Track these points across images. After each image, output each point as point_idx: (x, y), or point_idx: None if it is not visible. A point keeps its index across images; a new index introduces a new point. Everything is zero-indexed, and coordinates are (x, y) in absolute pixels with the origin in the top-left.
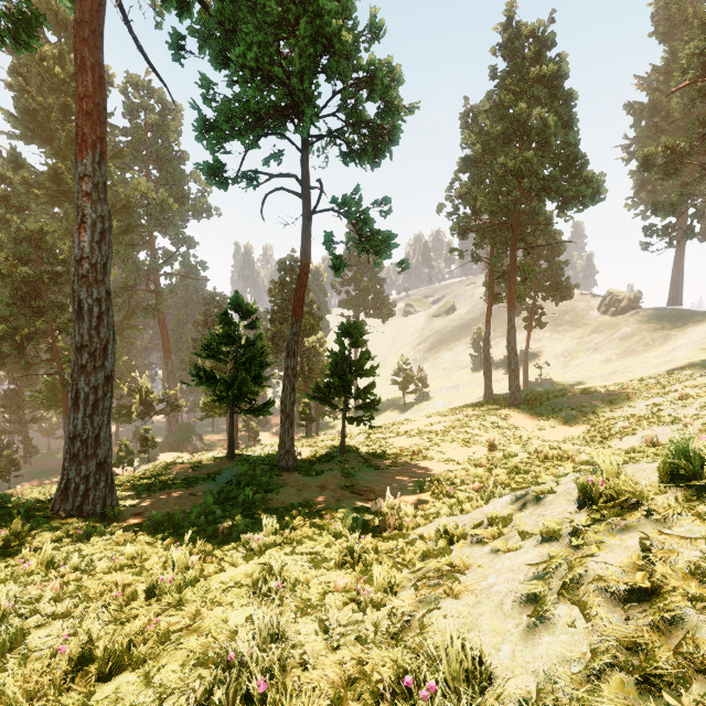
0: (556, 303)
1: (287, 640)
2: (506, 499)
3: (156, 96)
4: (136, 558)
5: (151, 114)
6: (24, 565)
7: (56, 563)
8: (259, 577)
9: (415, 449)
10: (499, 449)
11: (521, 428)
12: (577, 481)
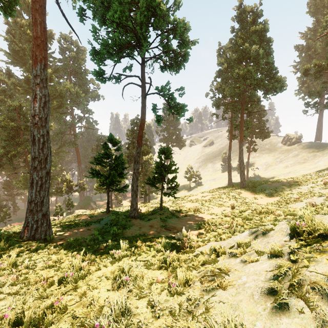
0: (262, 140)
1: (130, 312)
2: (246, 233)
3: (74, 44)
4: (57, 262)
5: (72, 52)
6: (1, 265)
7: (18, 264)
8: (117, 274)
9: (195, 208)
10: (236, 208)
11: (246, 198)
12: (289, 224)
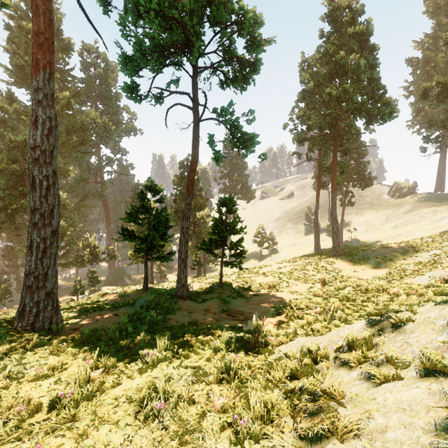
0: (362, 189)
1: None
2: (361, 324)
3: (101, 57)
4: (57, 367)
5: (98, 68)
6: None
7: None
8: (145, 395)
9: (270, 284)
10: (328, 284)
11: (342, 270)
12: None
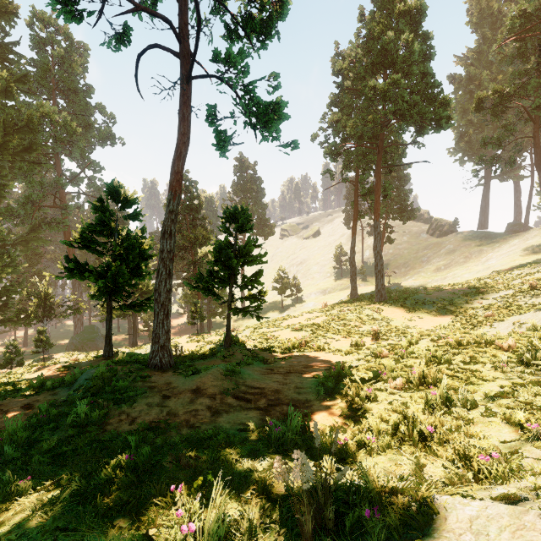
0: (403, 222)
1: None
2: None
3: (61, 32)
4: None
5: (57, 47)
6: None
7: None
8: None
9: (300, 341)
10: (382, 338)
11: (394, 319)
12: None
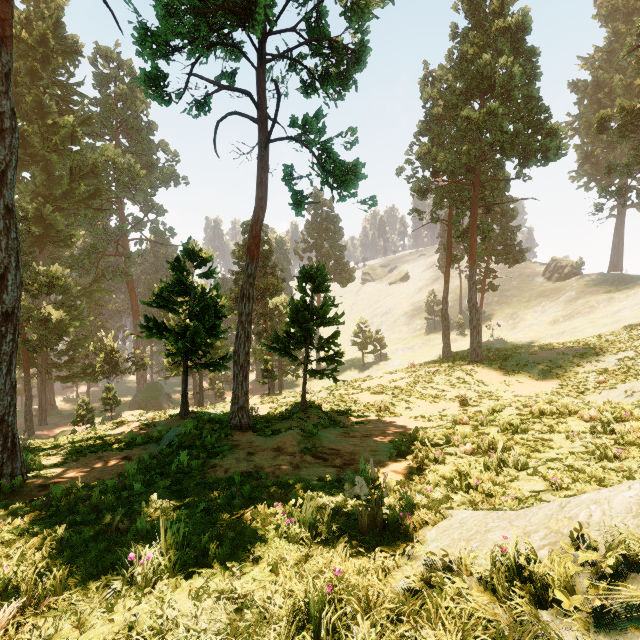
0: (509, 266)
1: None
2: (633, 495)
3: (124, 67)
4: None
5: (120, 84)
6: None
7: None
8: None
9: (380, 405)
10: (471, 404)
11: (488, 383)
12: None
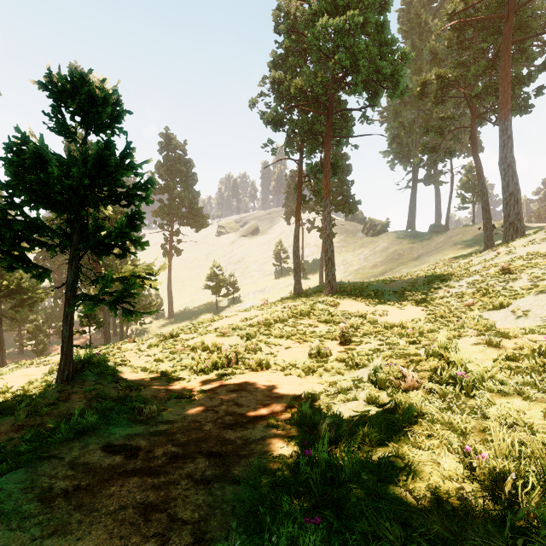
0: (346, 215)
1: None
2: None
3: None
4: None
5: None
6: None
7: None
8: None
9: (230, 352)
10: (353, 341)
11: (356, 314)
12: None
